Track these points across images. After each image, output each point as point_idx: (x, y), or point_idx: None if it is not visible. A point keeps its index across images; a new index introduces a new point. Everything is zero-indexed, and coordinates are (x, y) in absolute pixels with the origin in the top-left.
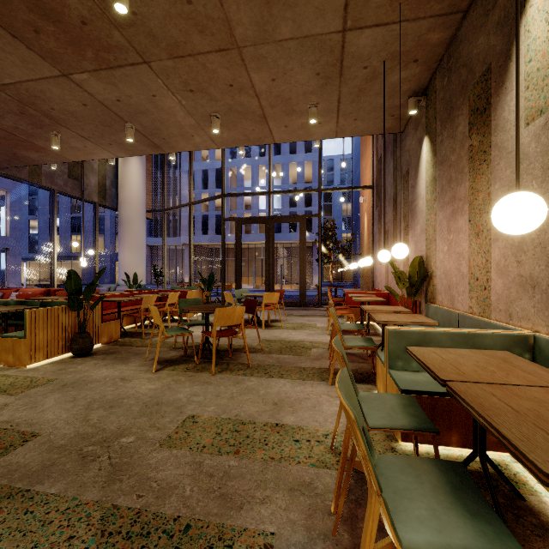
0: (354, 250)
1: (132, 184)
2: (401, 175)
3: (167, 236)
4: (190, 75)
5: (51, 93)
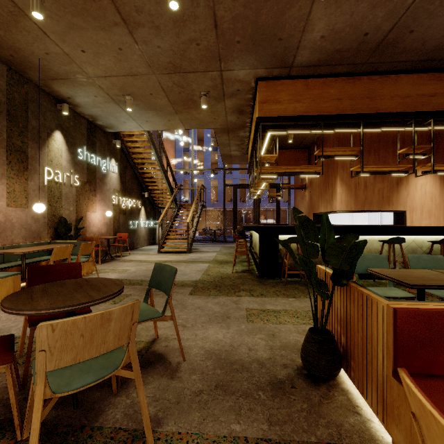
0: None
1: None
2: None
3: None
4: None
5: None
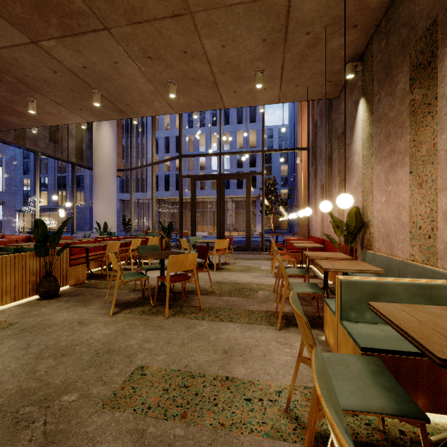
0: (290, 203)
1: (104, 147)
2: (336, 136)
3: (136, 192)
4: (148, 42)
5: (24, 60)
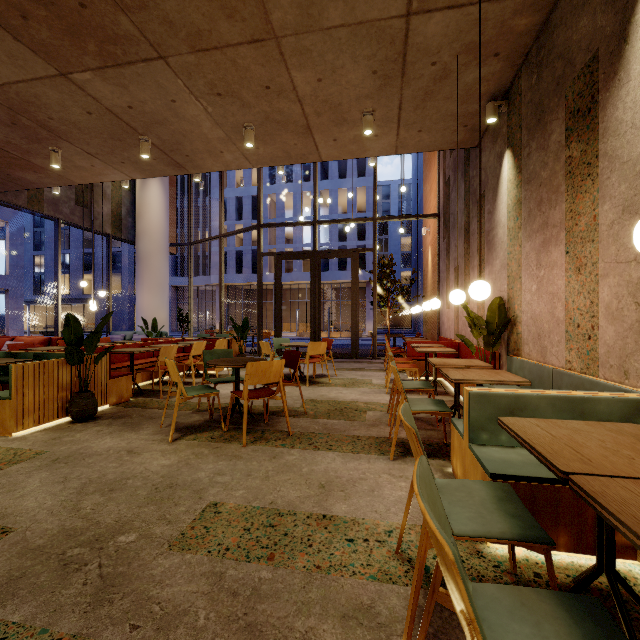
0: (415, 291)
1: (152, 213)
2: (474, 199)
3: (195, 275)
4: (217, 75)
5: (48, 97)
